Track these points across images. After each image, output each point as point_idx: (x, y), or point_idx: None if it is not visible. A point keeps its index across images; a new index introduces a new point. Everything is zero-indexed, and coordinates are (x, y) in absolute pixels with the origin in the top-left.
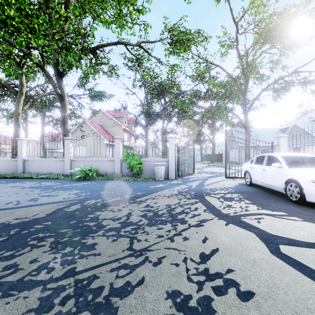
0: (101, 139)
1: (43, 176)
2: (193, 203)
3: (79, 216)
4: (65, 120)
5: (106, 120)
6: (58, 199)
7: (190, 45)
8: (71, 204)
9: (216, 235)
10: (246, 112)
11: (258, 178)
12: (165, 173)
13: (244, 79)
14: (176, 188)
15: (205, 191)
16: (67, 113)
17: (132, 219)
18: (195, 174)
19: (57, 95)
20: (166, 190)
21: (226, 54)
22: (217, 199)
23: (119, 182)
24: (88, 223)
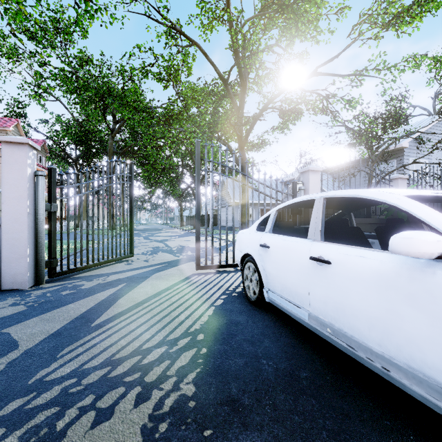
0: None
1: None
2: None
3: None
4: None
5: None
6: None
7: None
8: None
9: None
10: (243, 142)
11: (288, 291)
12: None
13: (240, 88)
14: None
15: None
16: None
17: None
18: (134, 259)
19: None
20: None
21: (210, 25)
22: None
23: None
24: None
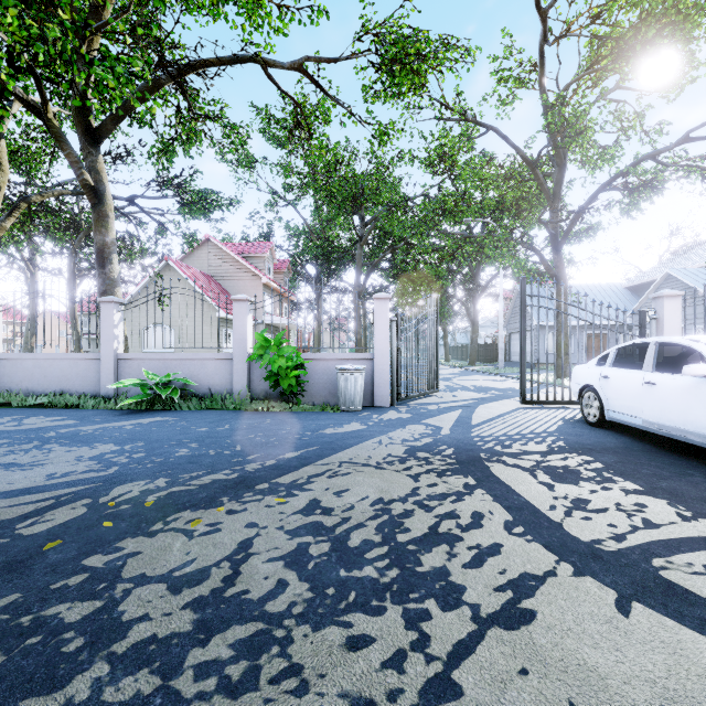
0: (208, 307)
1: (40, 401)
2: (461, 493)
3: (53, 563)
4: (106, 255)
5: (222, 264)
6: (30, 478)
7: (426, 70)
8: (57, 501)
9: (619, 693)
10: (558, 242)
11: (626, 408)
12: (366, 393)
13: (553, 164)
14: (399, 436)
15: (483, 446)
16: (110, 236)
17: (247, 581)
18: (440, 394)
19: (85, 189)
20: (369, 443)
21: (511, 100)
22: (528, 473)
23: (241, 418)
24: (64, 610)
